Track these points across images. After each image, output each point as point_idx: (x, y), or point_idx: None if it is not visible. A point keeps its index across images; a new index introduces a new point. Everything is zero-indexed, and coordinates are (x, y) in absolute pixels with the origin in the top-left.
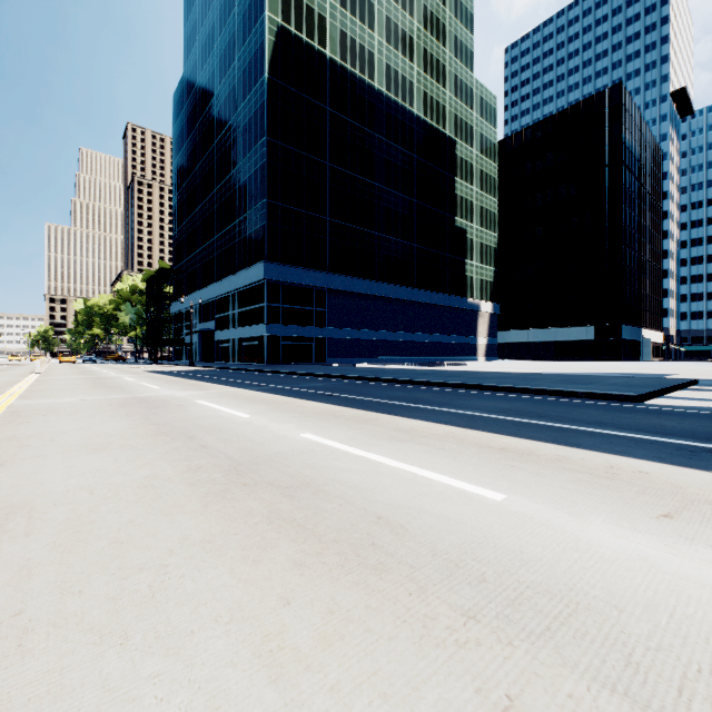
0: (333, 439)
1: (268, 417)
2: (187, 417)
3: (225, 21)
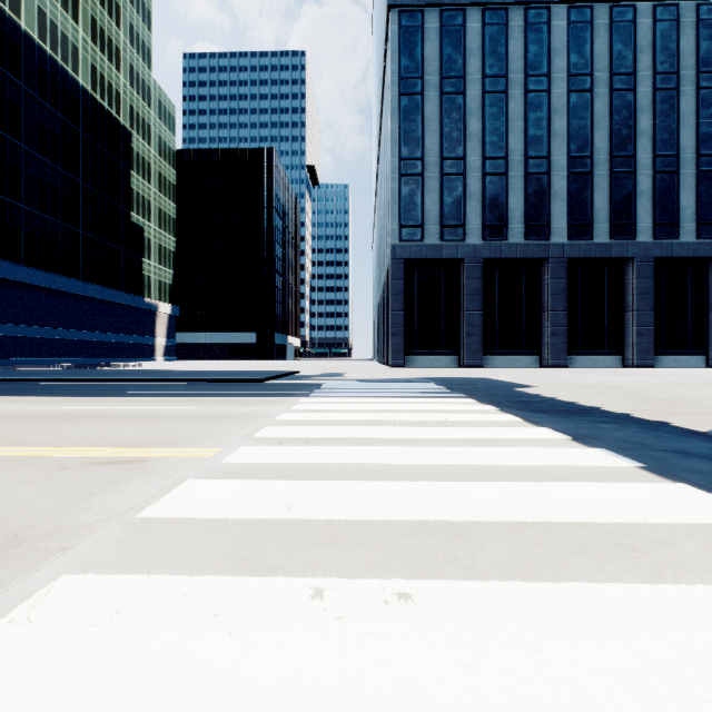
0: (94, 407)
1: (10, 405)
2: None
3: None
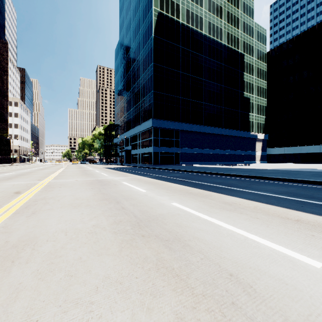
0: (189, 207)
1: (154, 192)
2: (117, 190)
3: (135, 15)
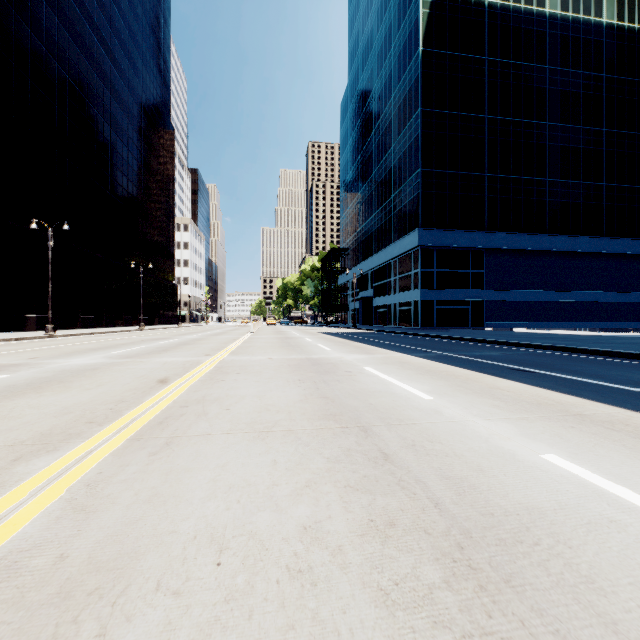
0: (632, 487)
1: (458, 403)
2: (356, 391)
3: (381, 20)
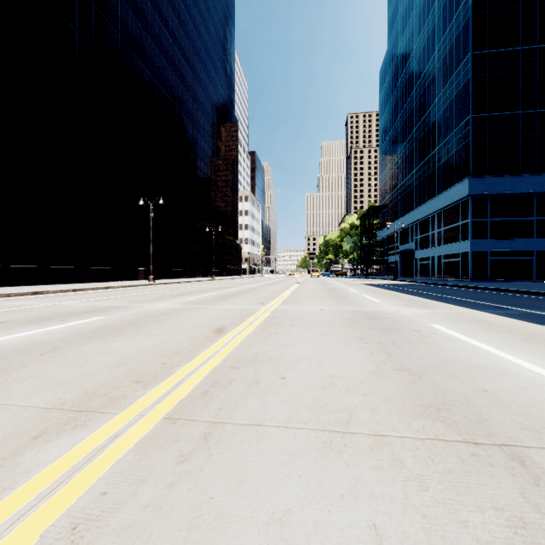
0: None
1: None
2: (445, 362)
3: None
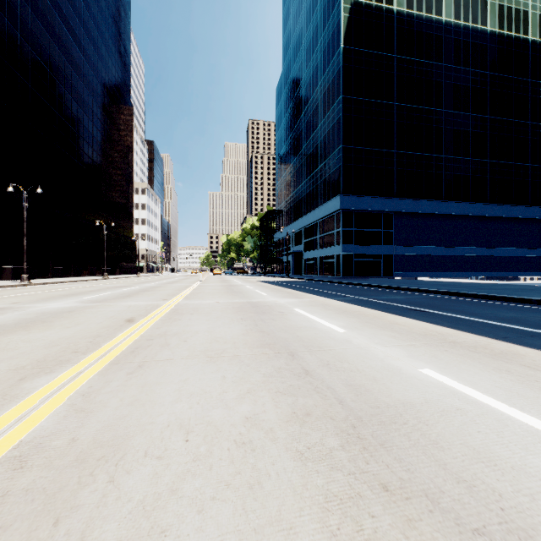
0: (478, 389)
1: (365, 335)
2: (287, 326)
3: (310, 20)
